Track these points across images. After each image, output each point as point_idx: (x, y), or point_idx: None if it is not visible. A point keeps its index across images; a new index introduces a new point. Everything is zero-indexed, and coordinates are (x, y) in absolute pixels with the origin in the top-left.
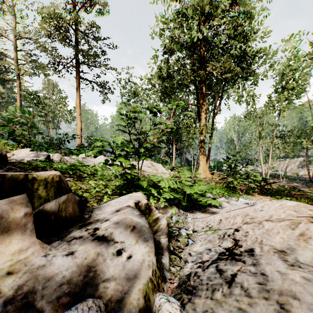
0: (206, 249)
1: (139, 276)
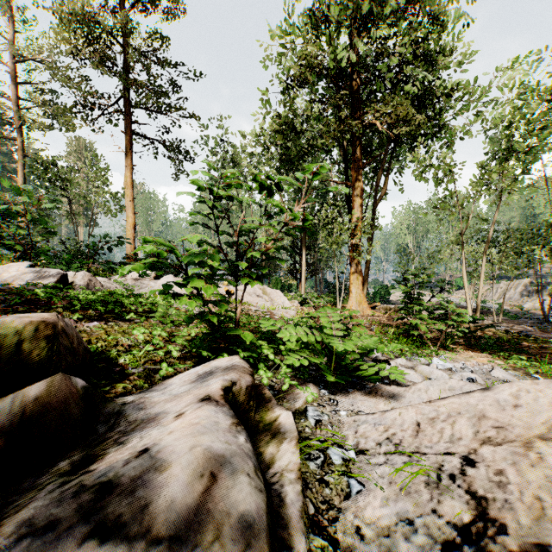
0: (400, 518)
1: None
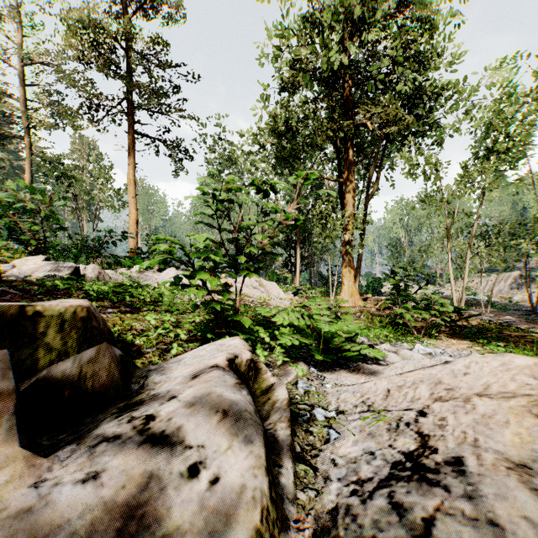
0: (365, 452)
1: (234, 525)
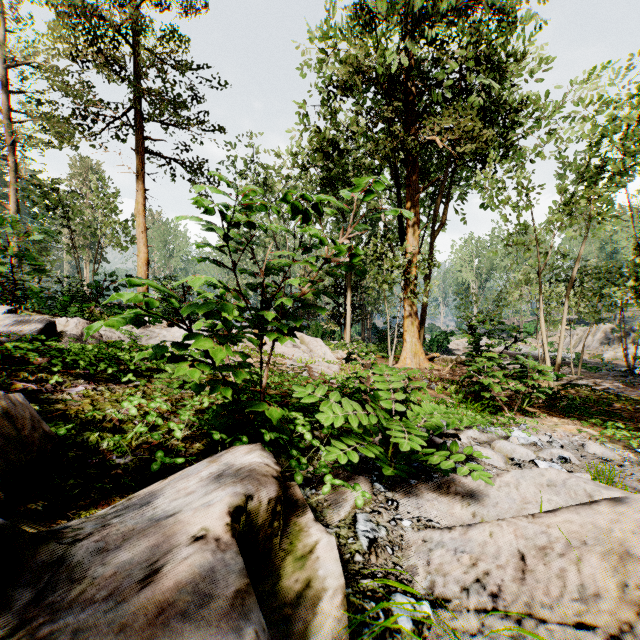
0: None
1: None
